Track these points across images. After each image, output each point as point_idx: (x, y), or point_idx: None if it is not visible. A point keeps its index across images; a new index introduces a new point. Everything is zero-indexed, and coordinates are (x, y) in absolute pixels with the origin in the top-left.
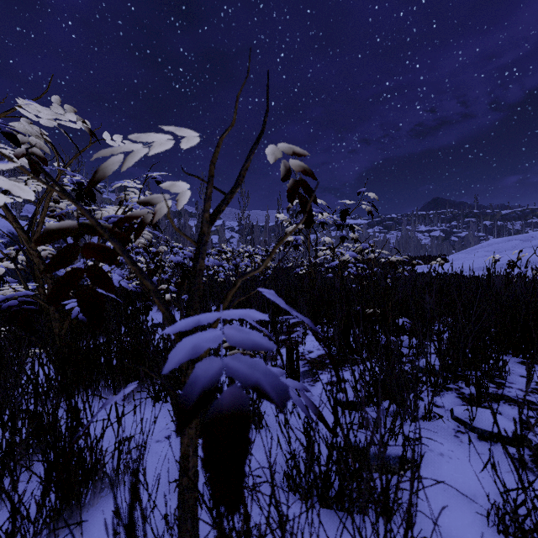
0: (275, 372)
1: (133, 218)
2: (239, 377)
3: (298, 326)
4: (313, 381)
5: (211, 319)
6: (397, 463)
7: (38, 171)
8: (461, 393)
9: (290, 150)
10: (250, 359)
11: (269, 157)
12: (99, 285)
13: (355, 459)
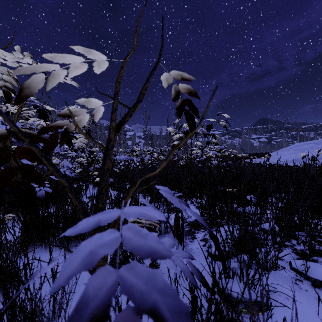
0: (173, 288)
1: (57, 128)
2: (133, 296)
3: (181, 198)
4: (192, 238)
5: (111, 218)
6: (256, 306)
7: (9, 98)
8: (295, 249)
9: (179, 76)
10: (146, 269)
11: (163, 83)
12: (31, 179)
13: (228, 310)
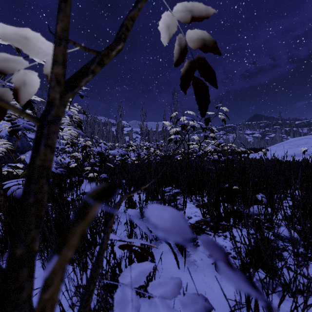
0: None
1: None
2: None
3: (179, 195)
4: (195, 245)
5: None
6: None
7: None
8: None
9: (188, 15)
10: None
11: (162, 36)
12: None
13: None
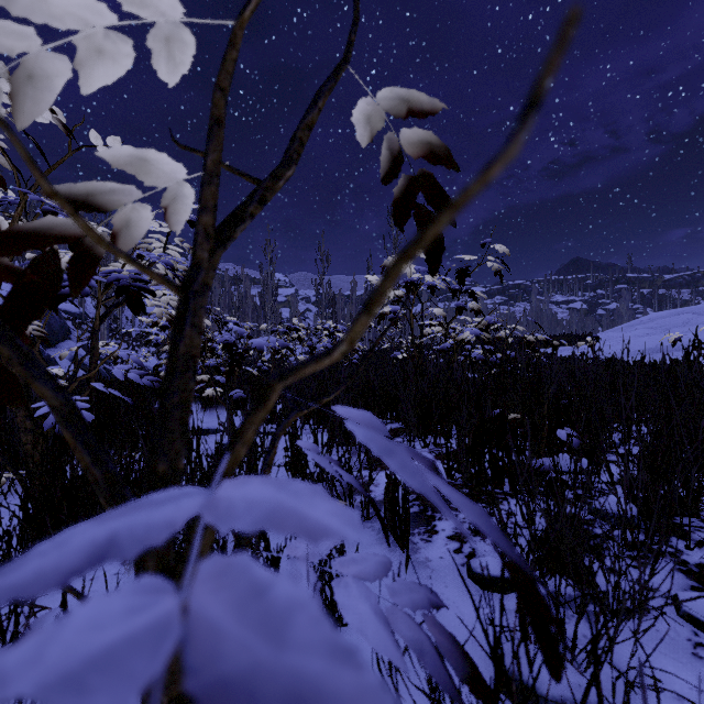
0: None
1: (52, 239)
2: None
3: (399, 435)
4: (429, 532)
5: (163, 526)
6: None
7: None
8: (683, 563)
9: (403, 105)
10: None
11: (359, 132)
12: None
13: None
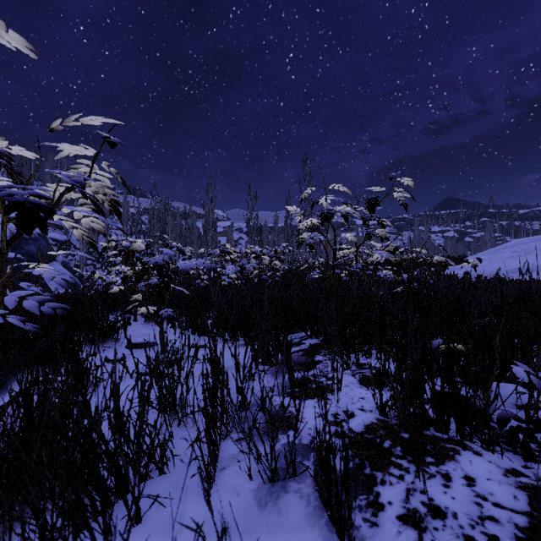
0: None
1: None
2: None
3: (320, 353)
4: (372, 506)
5: None
6: None
7: None
8: None
9: None
10: None
11: None
12: None
13: None
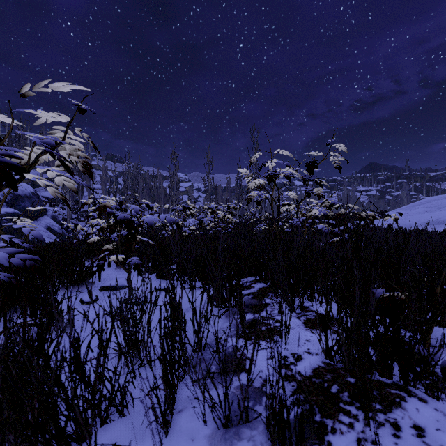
0: None
1: None
2: None
3: (267, 296)
4: None
5: None
6: None
7: None
8: None
9: None
10: None
11: None
12: None
13: None
